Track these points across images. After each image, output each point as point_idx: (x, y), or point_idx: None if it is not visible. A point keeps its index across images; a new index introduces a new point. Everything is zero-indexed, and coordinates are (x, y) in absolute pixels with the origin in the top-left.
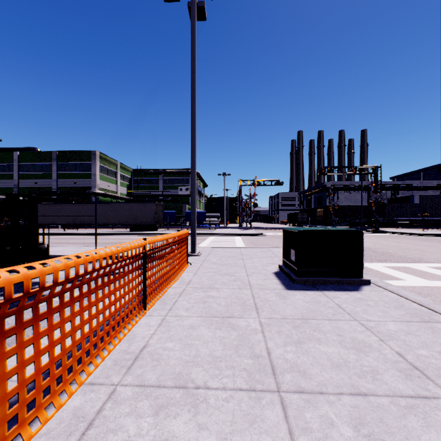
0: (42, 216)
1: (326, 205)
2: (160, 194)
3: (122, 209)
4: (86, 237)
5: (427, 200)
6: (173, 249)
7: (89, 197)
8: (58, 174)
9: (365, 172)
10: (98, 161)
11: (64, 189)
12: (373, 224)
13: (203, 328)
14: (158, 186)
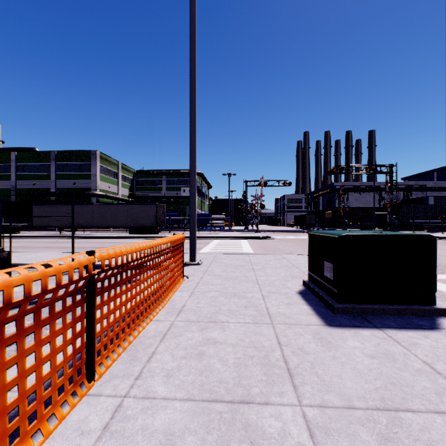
0: (37, 218)
1: (335, 207)
2: (163, 196)
3: (121, 211)
4: (80, 240)
5: (443, 201)
6: (160, 261)
7: (88, 198)
8: (57, 175)
9: (379, 171)
10: (98, 161)
11: (63, 190)
12: (385, 226)
13: (192, 443)
14: (161, 187)
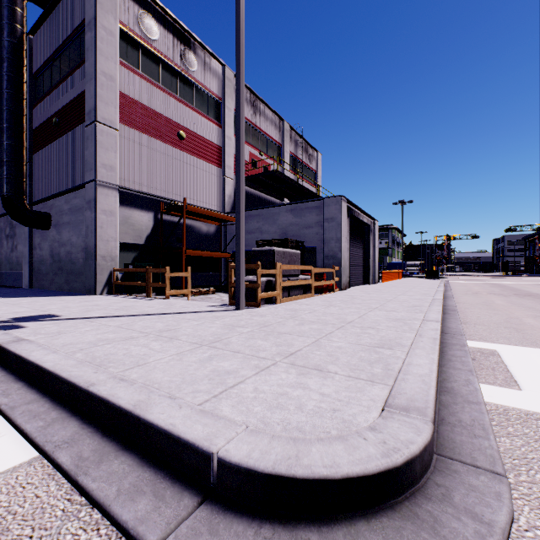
0: None
1: None
2: None
3: None
4: None
5: None
6: (400, 273)
7: None
8: None
9: None
10: None
11: None
12: None
13: (407, 280)
14: None
